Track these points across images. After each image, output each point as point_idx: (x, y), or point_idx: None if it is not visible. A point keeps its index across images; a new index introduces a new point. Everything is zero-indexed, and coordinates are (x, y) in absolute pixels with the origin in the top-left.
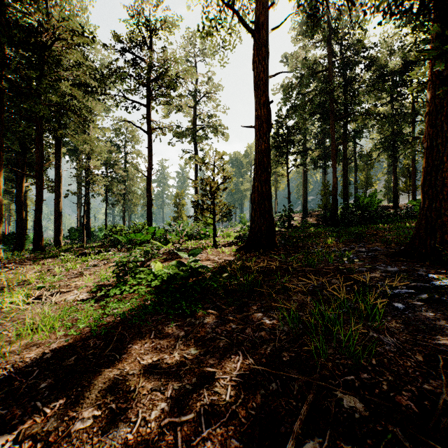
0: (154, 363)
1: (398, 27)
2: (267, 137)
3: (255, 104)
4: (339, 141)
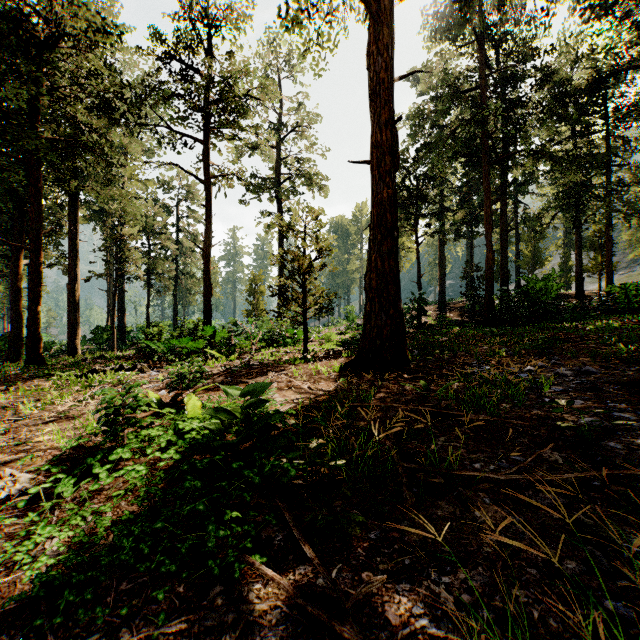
0: None
1: (587, 21)
2: (391, 178)
3: (372, 125)
4: (495, 196)
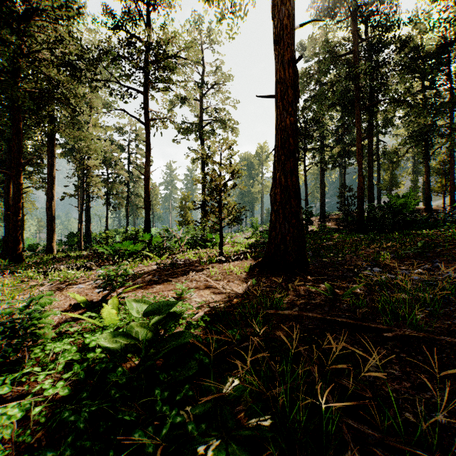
0: None
1: None
2: (293, 108)
3: (276, 65)
4: (363, 135)
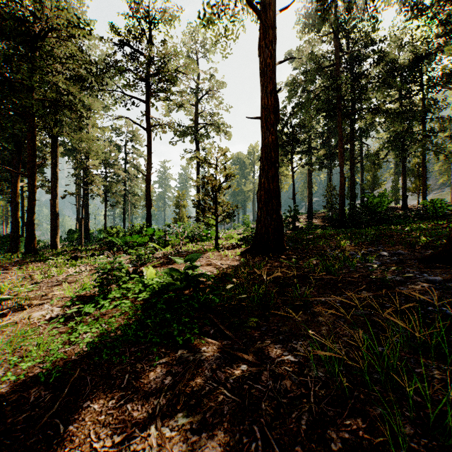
0: (113, 450)
1: (409, 20)
2: (274, 129)
3: (262, 93)
4: (346, 139)
